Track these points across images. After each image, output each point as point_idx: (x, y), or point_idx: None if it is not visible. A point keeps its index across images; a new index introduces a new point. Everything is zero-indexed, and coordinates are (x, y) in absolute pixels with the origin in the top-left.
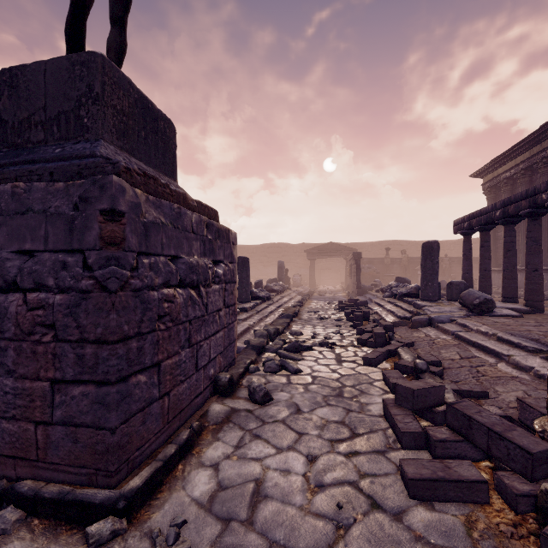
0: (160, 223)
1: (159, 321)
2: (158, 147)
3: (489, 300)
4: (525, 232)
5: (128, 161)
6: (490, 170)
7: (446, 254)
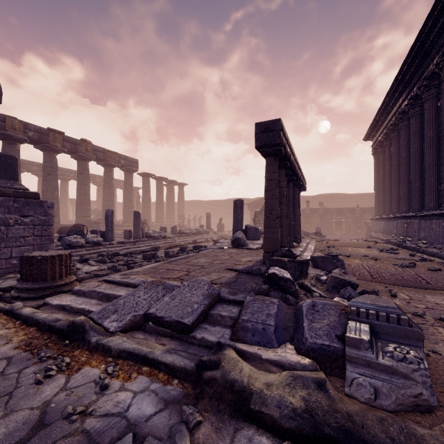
0: None
1: None
2: (1, 169)
3: (238, 238)
4: (387, 186)
5: None
6: (373, 135)
7: (357, 205)
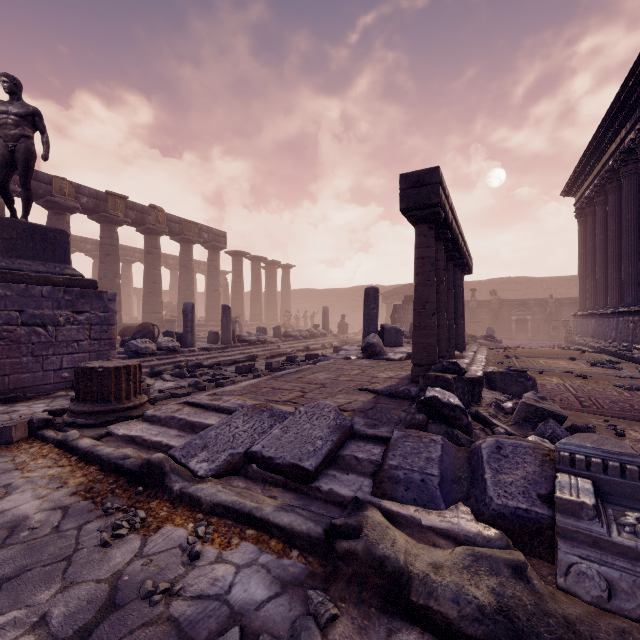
0: (5, 295)
1: (2, 341)
2: (48, 248)
3: (371, 344)
4: (601, 266)
5: (10, 264)
6: (576, 187)
7: (551, 295)
